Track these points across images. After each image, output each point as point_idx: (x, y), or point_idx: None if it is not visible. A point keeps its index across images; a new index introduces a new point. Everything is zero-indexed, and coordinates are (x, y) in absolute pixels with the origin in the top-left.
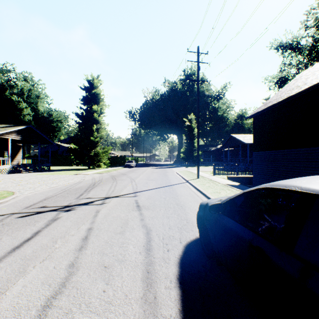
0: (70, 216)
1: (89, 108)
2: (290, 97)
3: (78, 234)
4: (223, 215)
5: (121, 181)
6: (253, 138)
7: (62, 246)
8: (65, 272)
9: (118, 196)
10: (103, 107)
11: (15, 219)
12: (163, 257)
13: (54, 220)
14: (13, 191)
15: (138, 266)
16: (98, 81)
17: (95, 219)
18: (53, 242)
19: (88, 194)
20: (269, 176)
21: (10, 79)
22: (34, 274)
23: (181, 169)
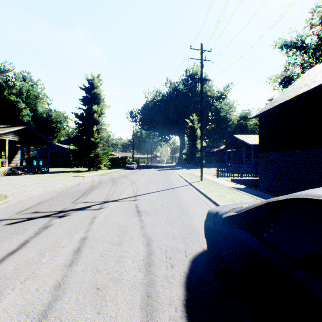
0: (63, 223)
1: (89, 109)
2: (298, 96)
3: (70, 245)
4: (240, 229)
5: (122, 183)
6: (258, 139)
7: (49, 261)
8: (48, 297)
9: (118, 200)
10: (103, 107)
11: (3, 227)
12: (166, 275)
13: (45, 228)
14: (6, 195)
15: (137, 288)
16: (98, 81)
17: (91, 227)
18: (40, 255)
19: (86, 197)
20: (276, 178)
21: (9, 79)
22: (11, 299)
23: (183, 170)
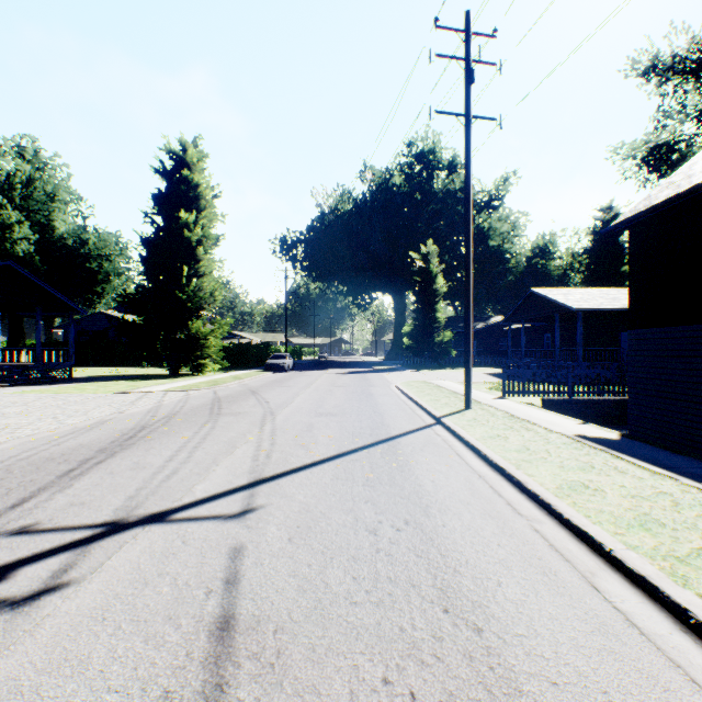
0: None
1: (174, 222)
2: None
3: None
4: None
5: (233, 418)
6: (629, 289)
7: None
8: None
9: (171, 515)
10: (210, 220)
11: None
12: None
13: None
14: None
15: None
16: (197, 156)
17: None
18: None
19: (58, 495)
20: (700, 404)
21: None
22: None
23: (407, 375)
